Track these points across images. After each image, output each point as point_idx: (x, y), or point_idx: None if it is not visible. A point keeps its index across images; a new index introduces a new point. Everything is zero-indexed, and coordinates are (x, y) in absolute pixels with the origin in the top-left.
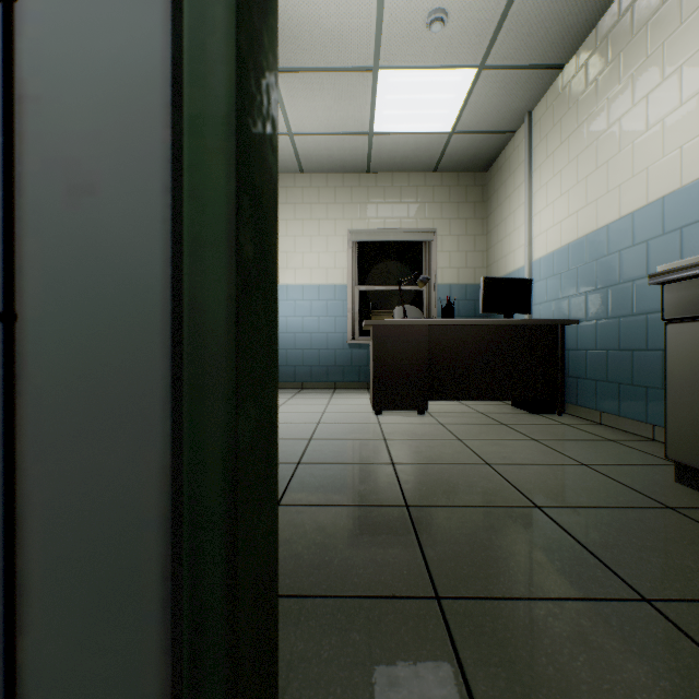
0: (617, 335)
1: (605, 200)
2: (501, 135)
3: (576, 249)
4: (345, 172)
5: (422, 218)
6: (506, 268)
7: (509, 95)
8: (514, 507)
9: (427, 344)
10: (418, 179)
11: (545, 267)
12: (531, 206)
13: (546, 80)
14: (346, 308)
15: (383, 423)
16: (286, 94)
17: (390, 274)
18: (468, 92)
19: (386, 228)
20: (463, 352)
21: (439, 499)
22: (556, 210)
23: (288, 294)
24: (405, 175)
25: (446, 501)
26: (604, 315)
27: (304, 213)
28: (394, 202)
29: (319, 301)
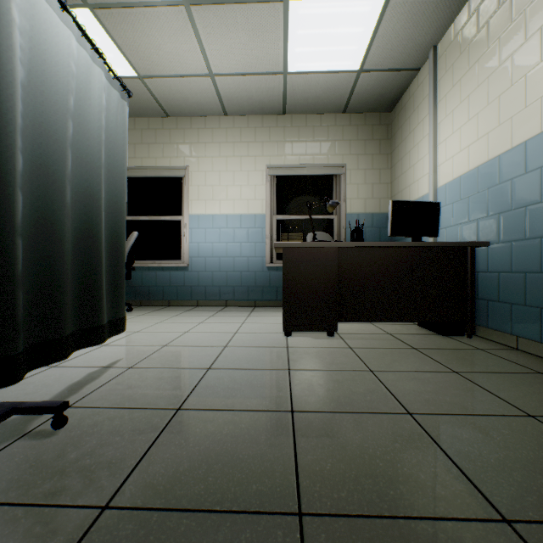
0: (538, 257)
1: (523, 116)
2: (406, 73)
3: (486, 171)
4: (264, 113)
5: (332, 155)
6: (410, 196)
7: (416, 27)
8: (470, 521)
9: (336, 266)
10: (329, 120)
11: (451, 192)
12: (436, 136)
13: (453, 8)
14: (265, 235)
15: (291, 346)
16: (203, 30)
17: (304, 205)
18: (375, 25)
19: (300, 164)
20: (372, 274)
21: (350, 496)
22: (463, 135)
23: (214, 222)
24: (318, 116)
25: (360, 502)
26: (521, 235)
27: (227, 151)
28: (308, 140)
29: (241, 229)
